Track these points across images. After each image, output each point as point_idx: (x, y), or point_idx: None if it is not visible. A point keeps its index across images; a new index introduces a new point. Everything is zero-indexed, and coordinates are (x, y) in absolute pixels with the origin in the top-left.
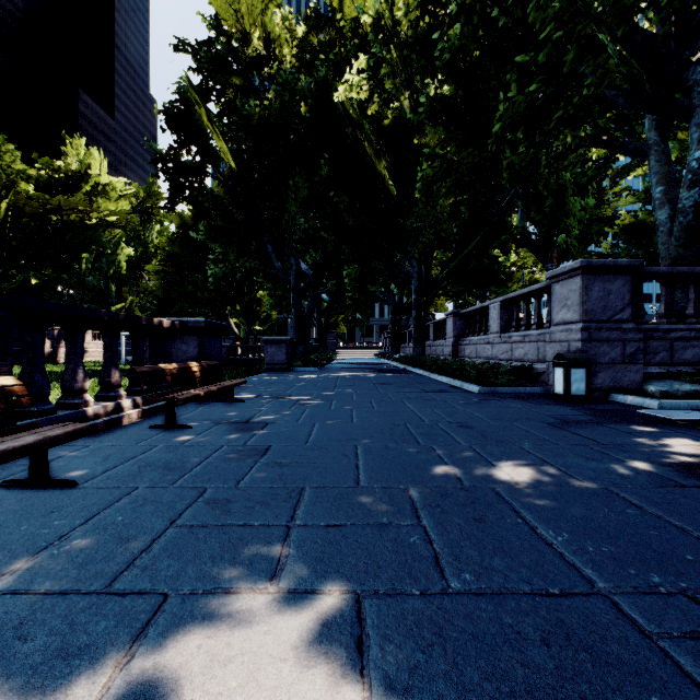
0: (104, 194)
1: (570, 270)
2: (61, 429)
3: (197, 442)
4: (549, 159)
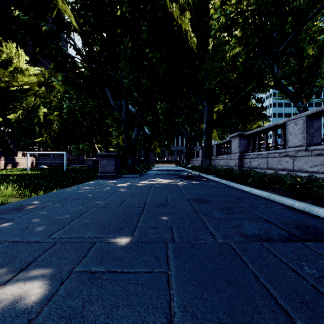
0: (21, 72)
1: None
2: None
3: None
4: None
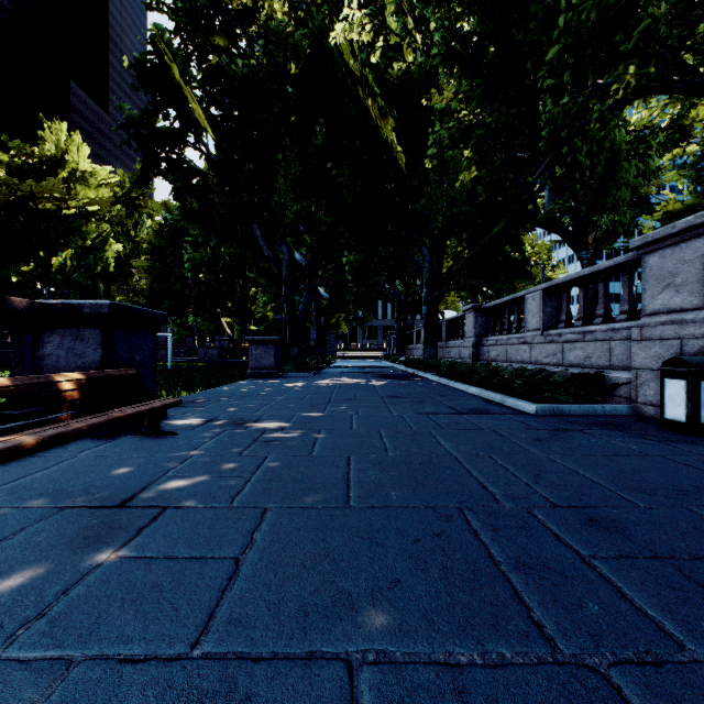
0: (83, 181)
1: (684, 229)
2: None
3: None
4: (601, 110)
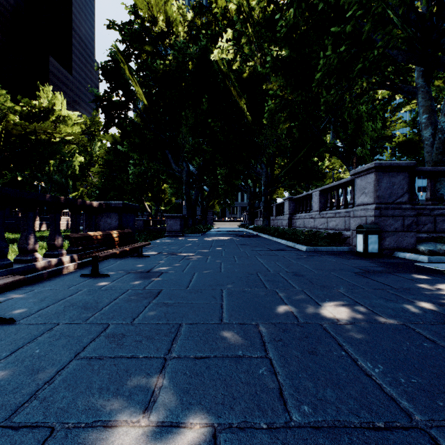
0: (64, 122)
1: (367, 169)
2: (2, 280)
3: (111, 287)
4: (351, 97)
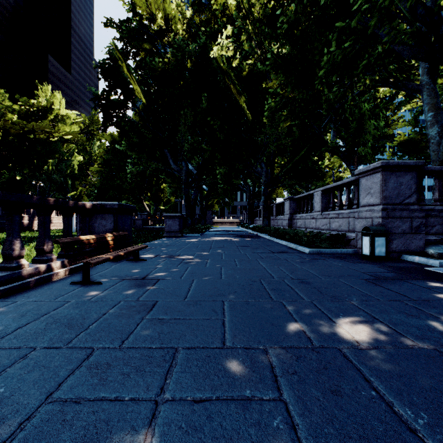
0: (62, 121)
1: (373, 168)
2: None
3: (101, 297)
4: (354, 95)
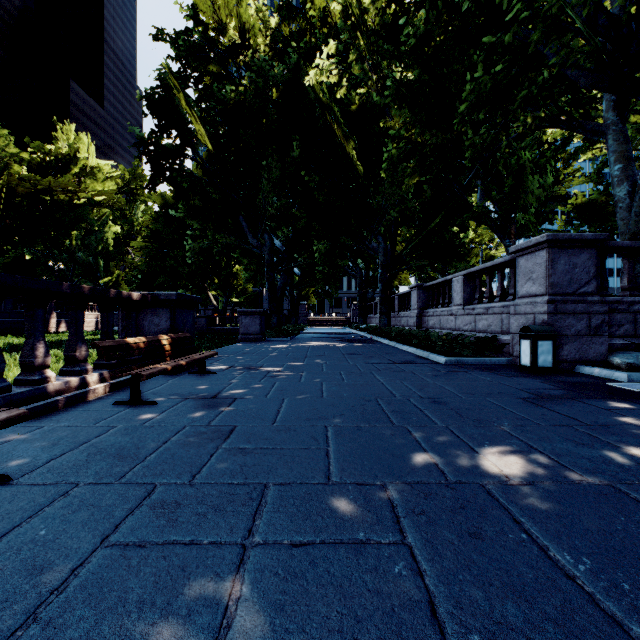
0: (91, 175)
1: (535, 244)
2: None
3: (159, 422)
4: (510, 139)
